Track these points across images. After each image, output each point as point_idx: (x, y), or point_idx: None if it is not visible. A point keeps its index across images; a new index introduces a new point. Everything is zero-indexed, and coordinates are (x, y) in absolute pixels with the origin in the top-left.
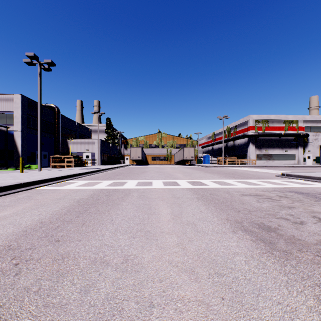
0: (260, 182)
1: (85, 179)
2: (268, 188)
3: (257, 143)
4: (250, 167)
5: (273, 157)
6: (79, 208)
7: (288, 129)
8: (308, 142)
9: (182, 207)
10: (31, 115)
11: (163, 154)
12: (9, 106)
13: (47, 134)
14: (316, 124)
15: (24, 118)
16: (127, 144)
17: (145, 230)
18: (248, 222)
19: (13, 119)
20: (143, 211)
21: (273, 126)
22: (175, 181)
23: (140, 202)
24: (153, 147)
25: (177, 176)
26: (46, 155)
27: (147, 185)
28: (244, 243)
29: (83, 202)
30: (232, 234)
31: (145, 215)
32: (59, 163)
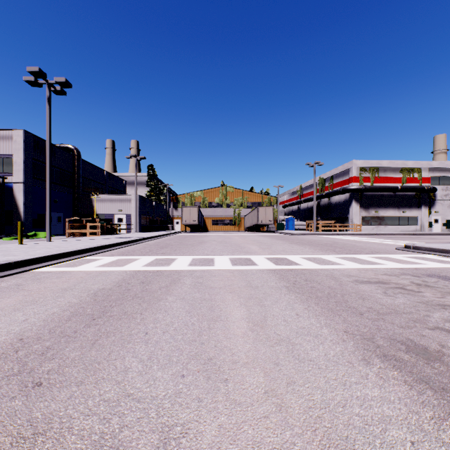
0: (376, 260)
1: (113, 255)
2: (392, 270)
3: (363, 200)
4: (354, 235)
5: (386, 220)
6: (94, 309)
7: (407, 181)
8: (435, 199)
9: (264, 305)
10: (38, 159)
11: (228, 217)
12: (7, 146)
13: (63, 187)
14: (446, 174)
15: (29, 164)
16: (178, 202)
17: (203, 358)
18: (383, 338)
19: (12, 165)
20: (200, 315)
21: (385, 177)
22: (248, 257)
23: (195, 296)
24: (214, 207)
25: (250, 250)
26: (61, 218)
27: (207, 265)
28: (394, 390)
29: (103, 296)
30: (365, 367)
31: (203, 322)
32: (79, 229)
